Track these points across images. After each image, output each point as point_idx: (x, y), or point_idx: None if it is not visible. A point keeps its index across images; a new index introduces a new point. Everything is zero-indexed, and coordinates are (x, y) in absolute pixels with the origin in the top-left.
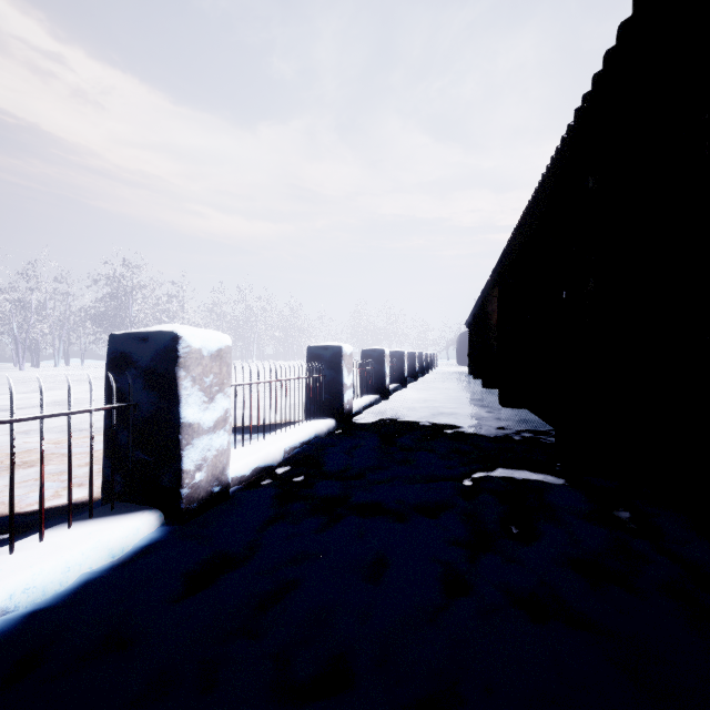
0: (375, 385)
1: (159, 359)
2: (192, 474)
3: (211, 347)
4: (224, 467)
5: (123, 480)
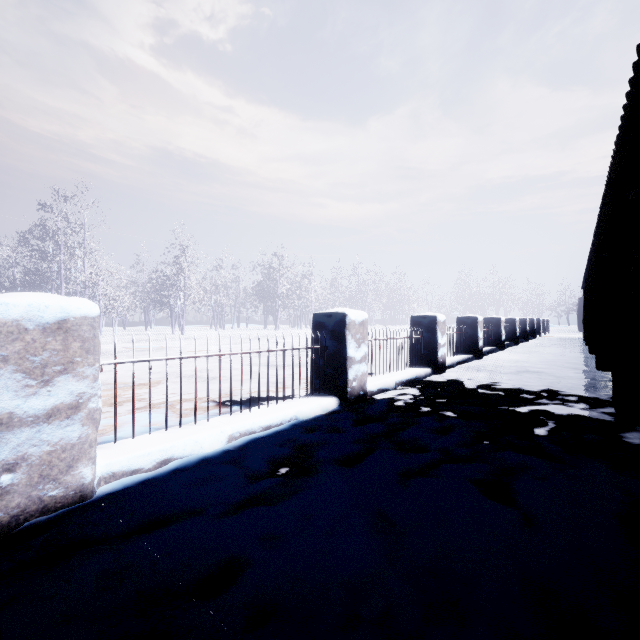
0: (468, 346)
1: (337, 326)
2: (352, 382)
3: (359, 319)
4: (365, 382)
5: (320, 382)
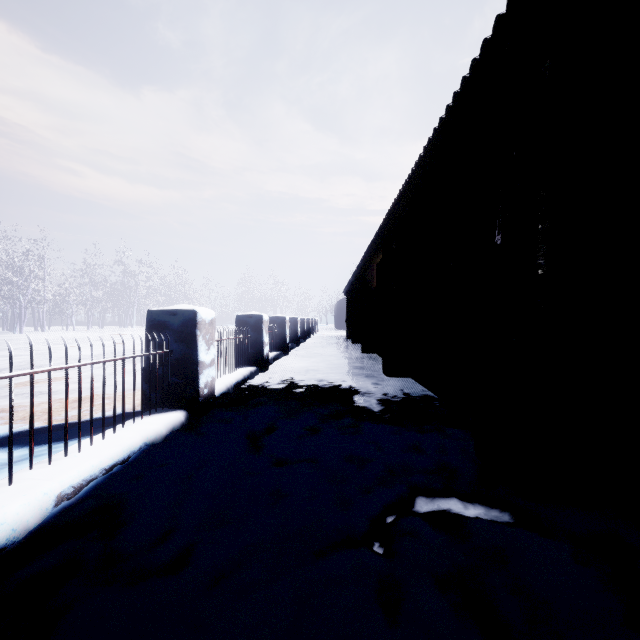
0: (252, 355)
1: None
2: None
3: None
4: None
5: None
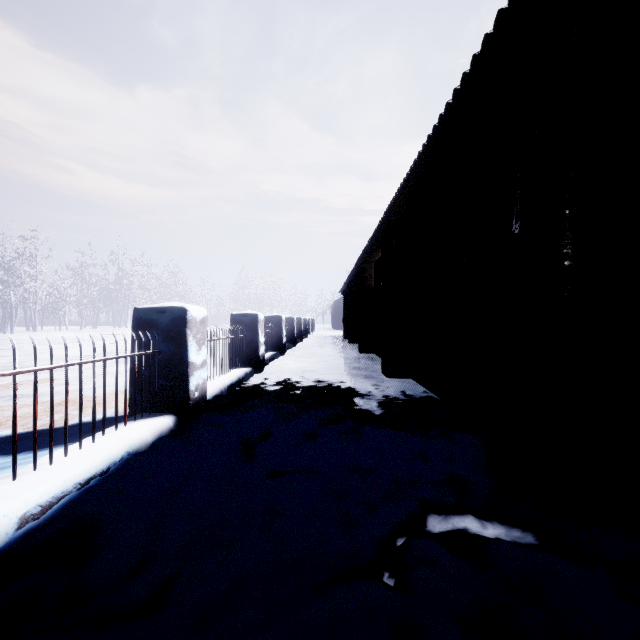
0: (247, 356)
1: None
2: None
3: None
4: None
5: None
